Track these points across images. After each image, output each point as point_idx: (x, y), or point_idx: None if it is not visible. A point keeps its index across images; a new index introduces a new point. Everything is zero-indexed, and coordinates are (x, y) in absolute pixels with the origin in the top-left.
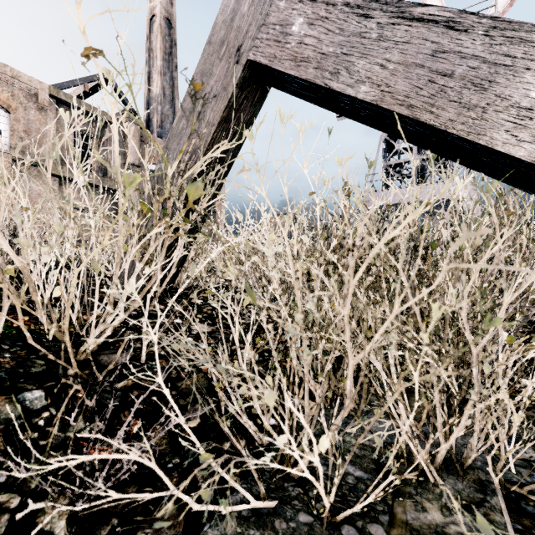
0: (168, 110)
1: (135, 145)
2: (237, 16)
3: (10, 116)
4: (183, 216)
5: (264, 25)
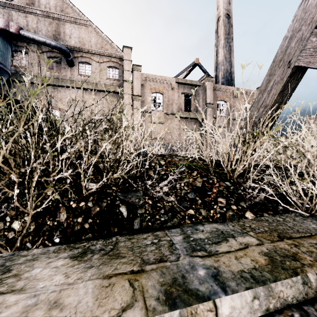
0: (227, 67)
1: (210, 93)
2: (288, 48)
3: (163, 96)
4: (270, 135)
5: (303, 50)
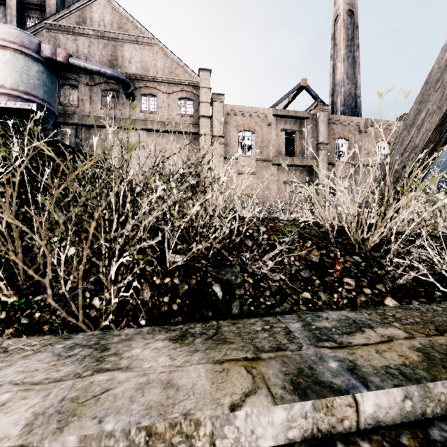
0: (350, 88)
1: (324, 127)
2: None
3: (255, 135)
4: (422, 190)
5: None
